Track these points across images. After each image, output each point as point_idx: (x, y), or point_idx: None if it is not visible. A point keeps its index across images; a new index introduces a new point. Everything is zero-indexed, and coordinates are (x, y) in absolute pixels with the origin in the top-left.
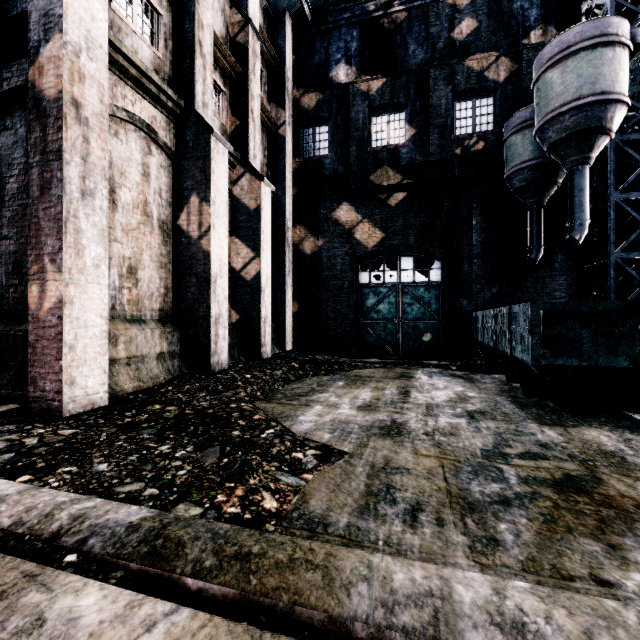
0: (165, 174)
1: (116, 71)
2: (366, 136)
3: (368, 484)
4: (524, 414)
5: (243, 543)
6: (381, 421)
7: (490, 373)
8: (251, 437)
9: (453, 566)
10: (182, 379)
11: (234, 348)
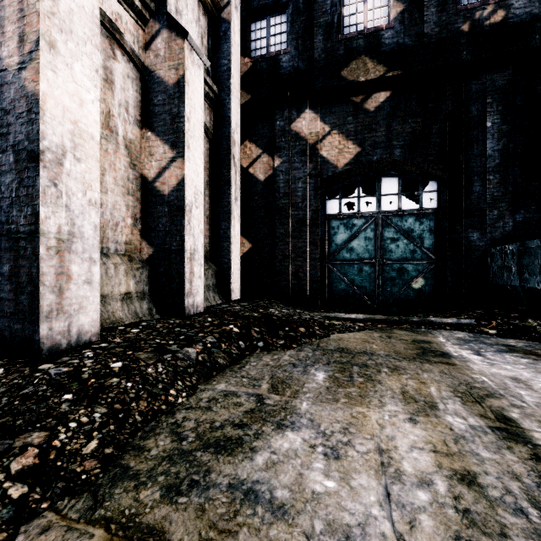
0: None
1: None
2: (336, 20)
3: None
4: None
5: None
6: None
7: None
8: None
9: None
10: None
11: (143, 298)
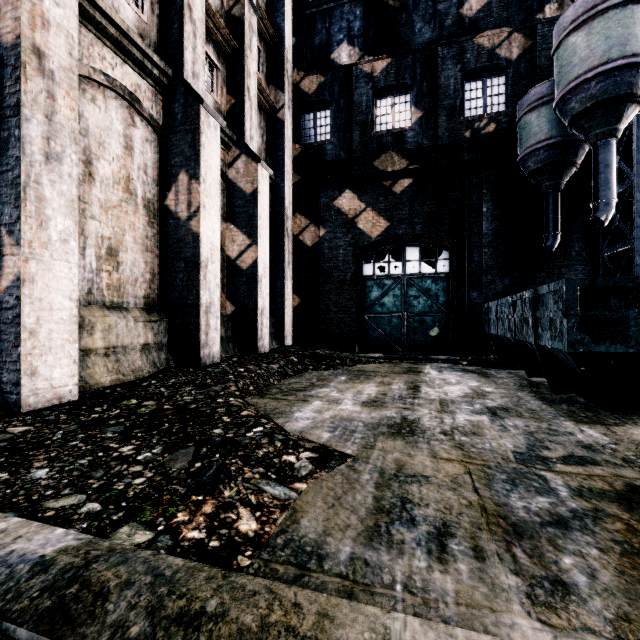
0: (151, 149)
1: (92, 29)
2: (370, 120)
3: (377, 497)
4: (554, 411)
5: (195, 594)
6: (389, 418)
7: (505, 368)
8: (234, 436)
9: (510, 630)
10: (168, 372)
11: (229, 341)
